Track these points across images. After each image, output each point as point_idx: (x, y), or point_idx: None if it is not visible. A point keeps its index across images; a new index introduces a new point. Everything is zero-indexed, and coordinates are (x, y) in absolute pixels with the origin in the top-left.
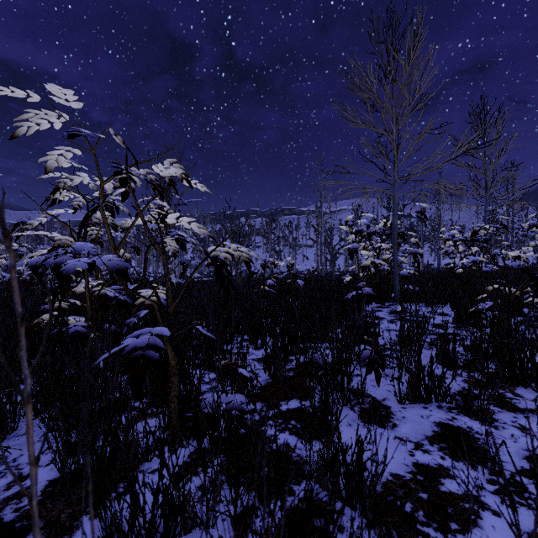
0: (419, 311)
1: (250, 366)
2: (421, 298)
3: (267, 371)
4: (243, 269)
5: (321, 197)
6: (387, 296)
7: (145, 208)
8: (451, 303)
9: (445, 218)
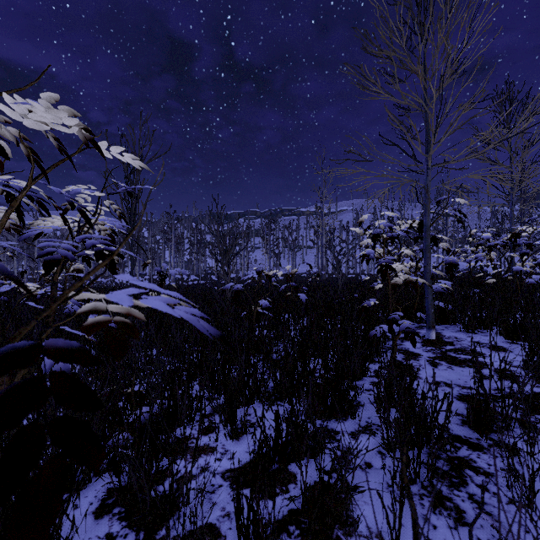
0: (461, 341)
1: (213, 500)
2: (456, 319)
3: (243, 539)
4: (226, 286)
5: (322, 197)
6: (411, 315)
7: (19, 195)
8: (504, 331)
9: (452, 218)
